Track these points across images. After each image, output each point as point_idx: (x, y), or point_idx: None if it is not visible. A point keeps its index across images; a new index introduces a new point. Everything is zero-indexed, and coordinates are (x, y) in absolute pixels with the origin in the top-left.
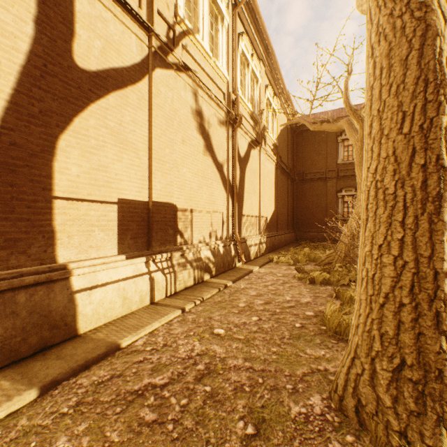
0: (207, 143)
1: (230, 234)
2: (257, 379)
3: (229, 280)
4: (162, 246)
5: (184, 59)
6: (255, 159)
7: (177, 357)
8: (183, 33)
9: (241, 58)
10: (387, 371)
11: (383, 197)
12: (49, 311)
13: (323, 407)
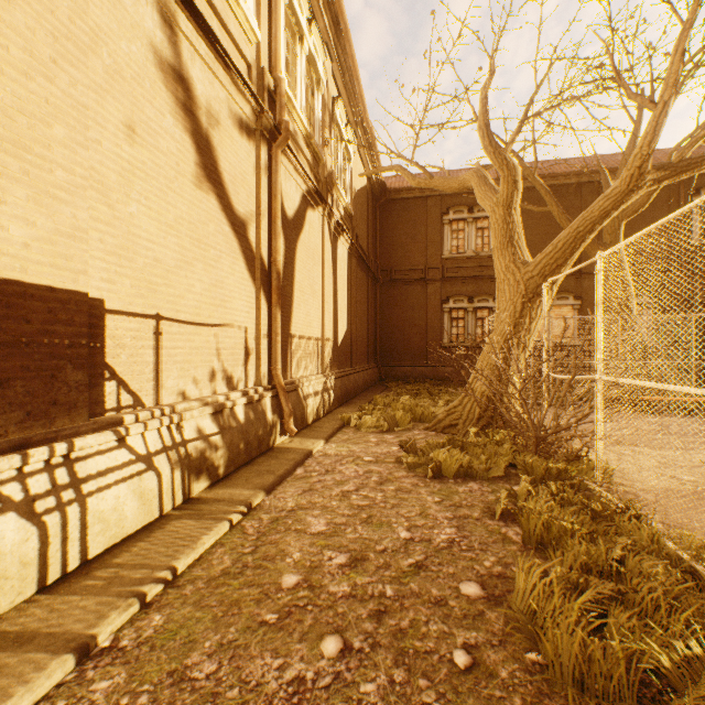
0: (206, 161)
1: (263, 375)
2: None
3: (259, 487)
4: (34, 422)
5: None
6: (316, 230)
7: None
8: None
9: (287, 18)
10: None
11: None
12: None
13: None
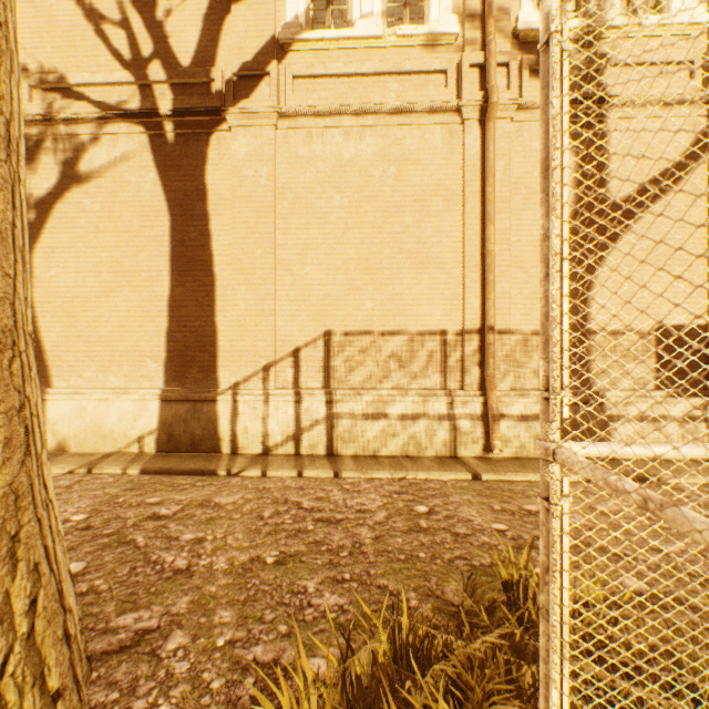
0: None
1: None
2: None
3: None
4: None
5: None
6: None
7: None
8: None
9: None
10: None
11: None
12: (587, 428)
13: None
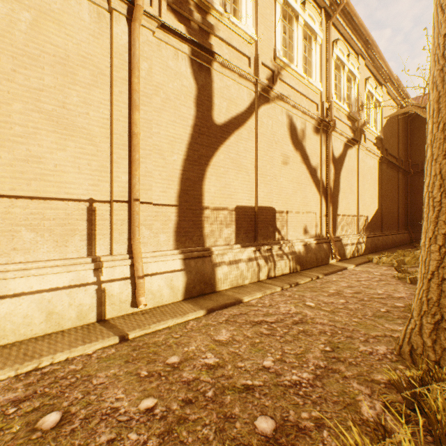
0: (301, 153)
1: (323, 232)
2: (337, 331)
3: (321, 273)
4: (264, 240)
5: (280, 89)
6: (353, 158)
7: (279, 312)
8: (280, 68)
9: (335, 63)
10: (430, 324)
11: (432, 203)
12: (203, 274)
13: (386, 352)
